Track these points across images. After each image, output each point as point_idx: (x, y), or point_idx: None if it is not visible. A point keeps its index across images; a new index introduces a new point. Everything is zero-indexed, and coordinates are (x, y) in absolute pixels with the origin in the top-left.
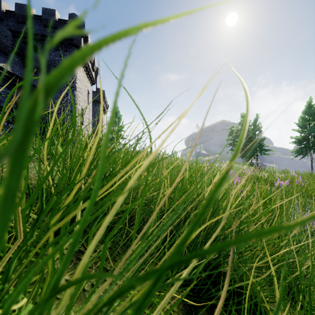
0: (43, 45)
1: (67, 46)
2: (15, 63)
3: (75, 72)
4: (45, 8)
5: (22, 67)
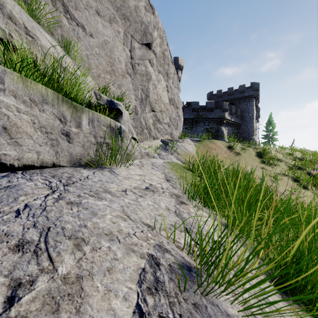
0: (237, 101)
1: (249, 99)
2: (234, 117)
3: (253, 110)
4: (240, 85)
5: (235, 117)
